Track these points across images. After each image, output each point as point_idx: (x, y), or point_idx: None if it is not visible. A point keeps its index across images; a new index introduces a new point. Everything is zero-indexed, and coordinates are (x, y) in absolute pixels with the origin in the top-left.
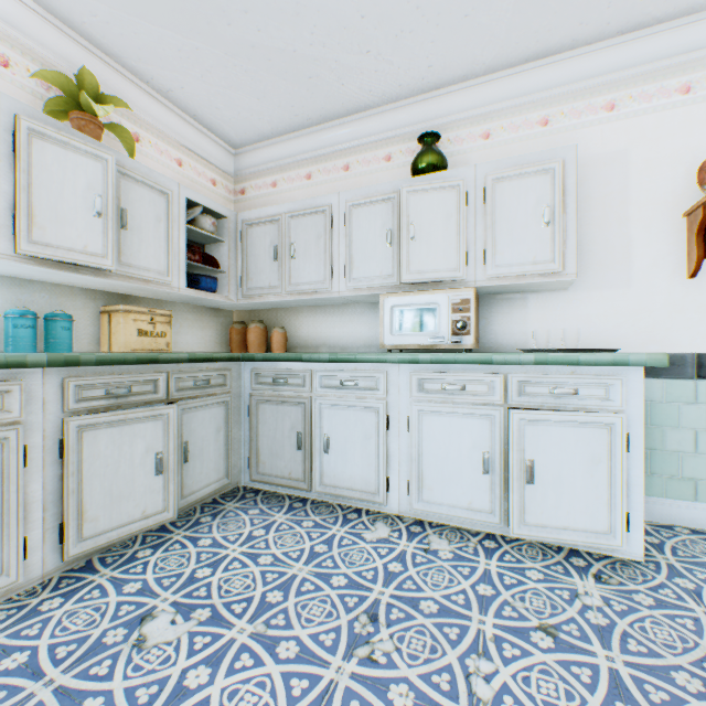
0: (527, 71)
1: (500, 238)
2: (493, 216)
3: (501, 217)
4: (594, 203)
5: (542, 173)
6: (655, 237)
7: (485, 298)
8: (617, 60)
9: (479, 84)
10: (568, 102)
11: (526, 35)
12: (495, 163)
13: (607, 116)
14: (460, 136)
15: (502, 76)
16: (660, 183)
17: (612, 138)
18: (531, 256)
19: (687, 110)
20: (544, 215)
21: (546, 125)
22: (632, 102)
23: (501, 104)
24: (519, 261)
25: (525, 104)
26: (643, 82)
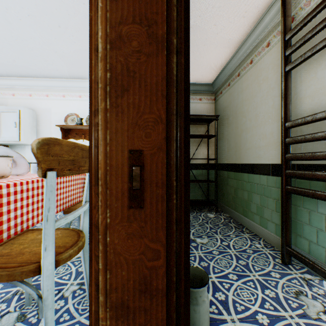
0: (22, 79)
1: (3, 129)
2: (1, 122)
3: (4, 123)
4: (44, 121)
5: (15, 112)
6: (58, 133)
7: (14, 146)
8: (47, 84)
9: (8, 79)
10: (37, 91)
11: (12, 72)
12: (2, 107)
13: (47, 98)
14: (5, 93)
15: (15, 79)
16: (59, 119)
17: (48, 104)
18: (12, 135)
19: (64, 102)
20: (15, 124)
21: (31, 96)
22: (53, 96)
23: (17, 86)
24: (9, 137)
25: (25, 88)
26: (55, 91)
